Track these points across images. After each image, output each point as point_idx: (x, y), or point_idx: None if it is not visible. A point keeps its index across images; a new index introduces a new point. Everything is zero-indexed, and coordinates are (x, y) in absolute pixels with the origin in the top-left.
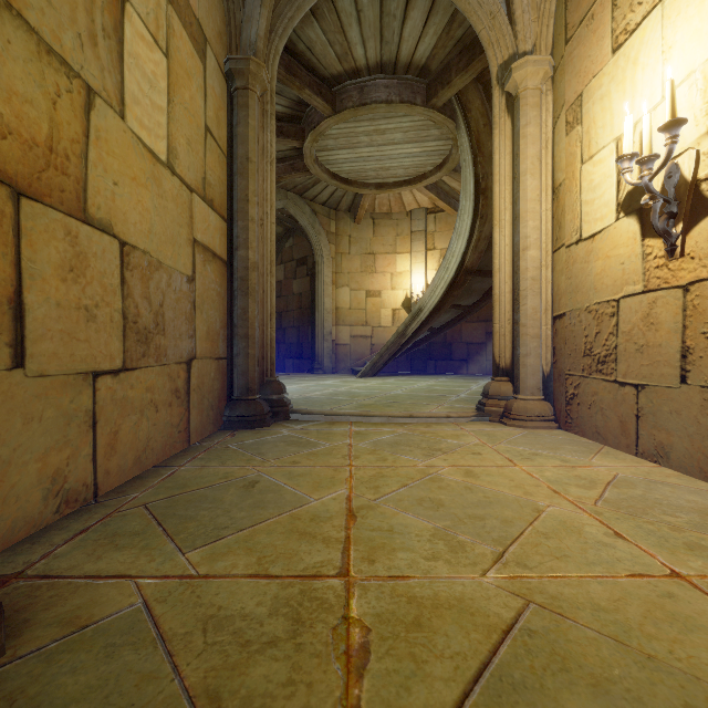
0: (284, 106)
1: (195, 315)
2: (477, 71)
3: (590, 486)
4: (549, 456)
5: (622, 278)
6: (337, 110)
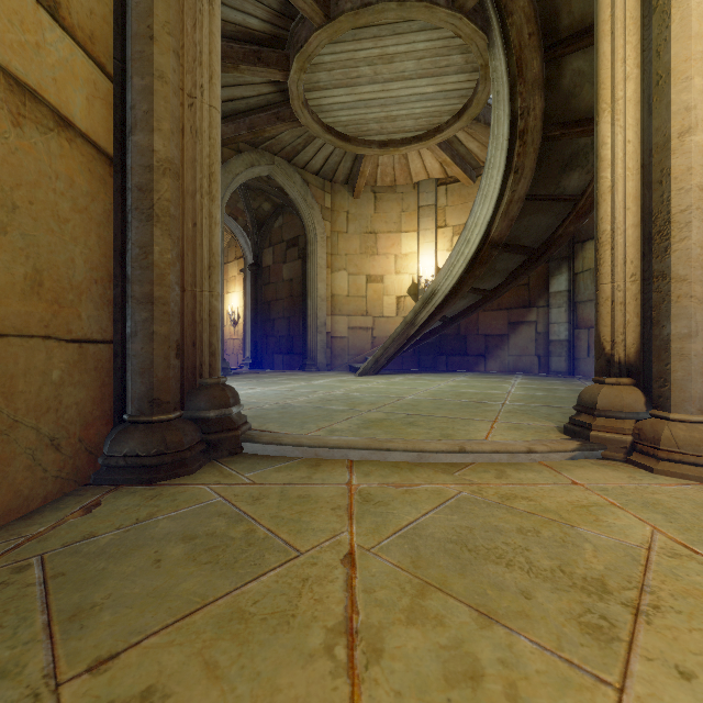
0: (262, 20)
1: None
2: None
3: None
4: None
5: None
6: (331, 16)
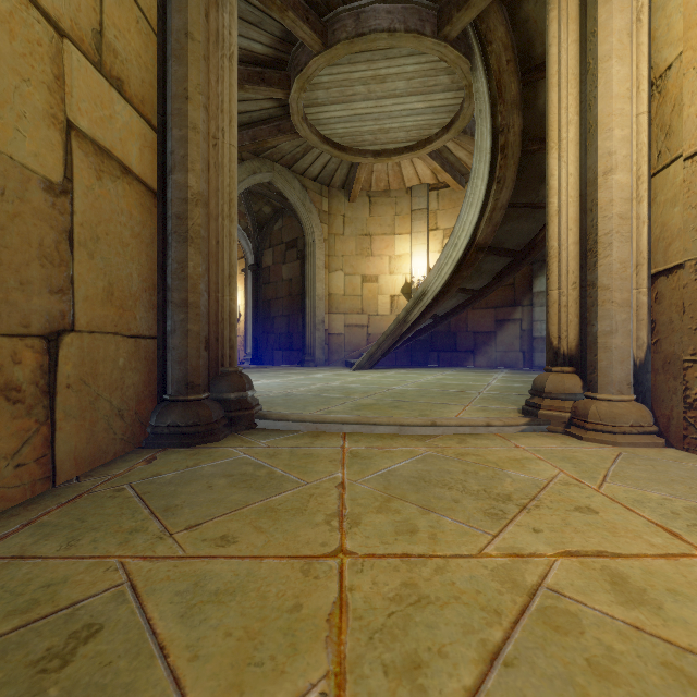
0: (265, 45)
1: (71, 256)
2: None
3: None
4: None
5: None
6: (329, 44)
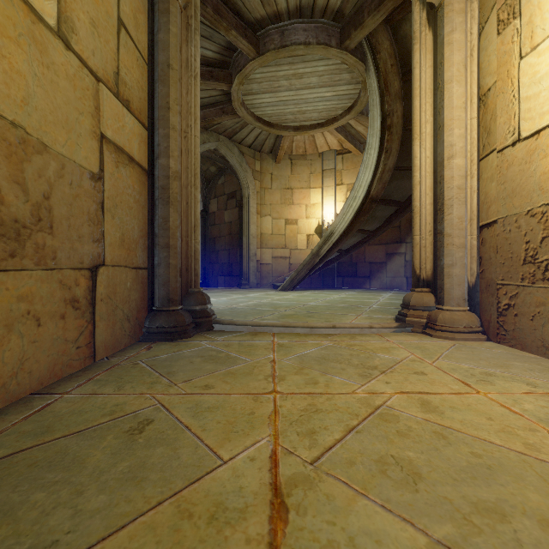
0: (214, 52)
1: (103, 218)
2: (388, 11)
3: None
4: (506, 377)
5: None
6: (261, 52)
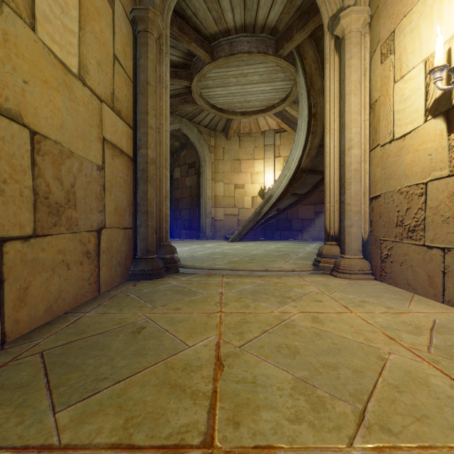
0: (178, 57)
1: (104, 195)
2: (311, 29)
3: (417, 332)
4: (375, 303)
5: (430, 166)
6: (214, 58)
